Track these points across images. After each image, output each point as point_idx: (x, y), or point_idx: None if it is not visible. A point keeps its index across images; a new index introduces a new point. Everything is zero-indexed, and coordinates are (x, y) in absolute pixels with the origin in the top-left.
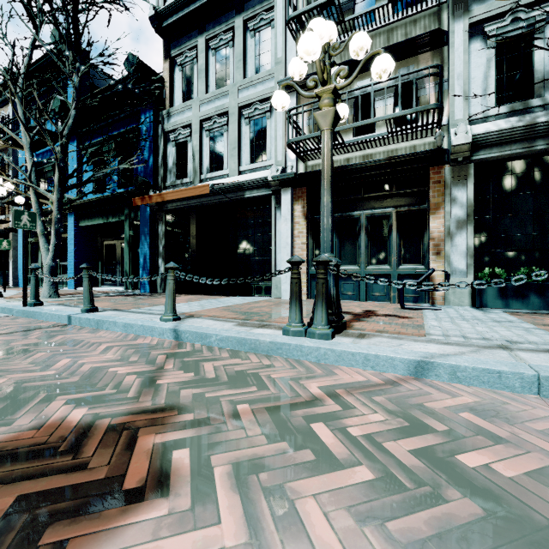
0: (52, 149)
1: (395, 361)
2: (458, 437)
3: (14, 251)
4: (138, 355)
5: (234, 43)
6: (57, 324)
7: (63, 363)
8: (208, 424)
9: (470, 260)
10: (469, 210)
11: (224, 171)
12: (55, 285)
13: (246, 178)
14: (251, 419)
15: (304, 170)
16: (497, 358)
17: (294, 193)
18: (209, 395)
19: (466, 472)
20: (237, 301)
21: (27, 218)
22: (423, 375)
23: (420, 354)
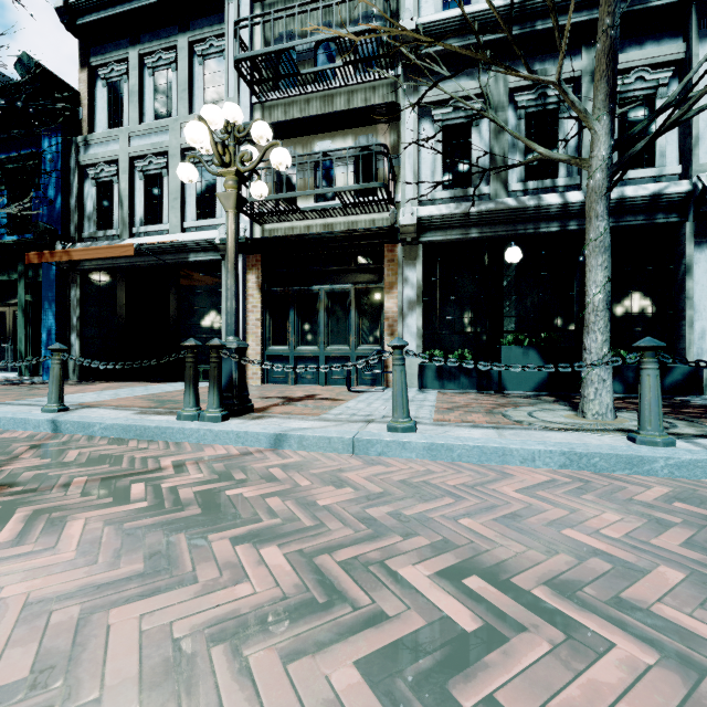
0: None
1: (260, 436)
2: (246, 482)
3: None
4: None
5: (178, 66)
6: None
7: None
8: (35, 492)
9: (419, 341)
10: (418, 291)
11: (163, 225)
12: None
13: (190, 238)
14: (81, 485)
15: (261, 234)
16: (347, 428)
17: (248, 260)
18: (54, 473)
19: (221, 498)
20: (170, 388)
21: None
22: (280, 446)
23: (284, 429)
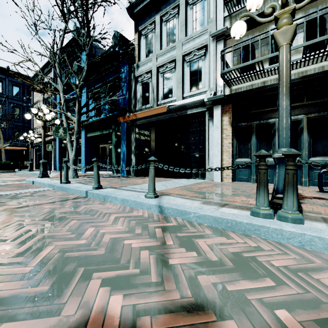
0: (75, 90)
1: None
2: None
3: (54, 151)
4: (140, 227)
5: (179, 15)
6: (80, 196)
7: (90, 232)
8: None
9: None
10: None
11: (172, 98)
12: (76, 170)
13: (188, 101)
14: None
15: (229, 92)
16: None
17: (223, 109)
18: (229, 287)
19: None
20: (185, 182)
21: (62, 131)
22: None
23: None
